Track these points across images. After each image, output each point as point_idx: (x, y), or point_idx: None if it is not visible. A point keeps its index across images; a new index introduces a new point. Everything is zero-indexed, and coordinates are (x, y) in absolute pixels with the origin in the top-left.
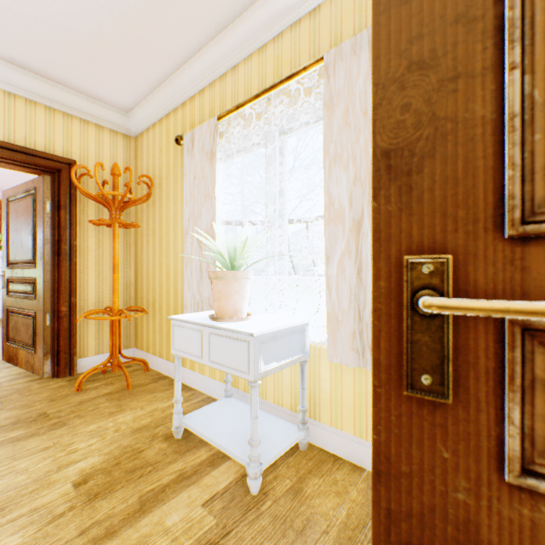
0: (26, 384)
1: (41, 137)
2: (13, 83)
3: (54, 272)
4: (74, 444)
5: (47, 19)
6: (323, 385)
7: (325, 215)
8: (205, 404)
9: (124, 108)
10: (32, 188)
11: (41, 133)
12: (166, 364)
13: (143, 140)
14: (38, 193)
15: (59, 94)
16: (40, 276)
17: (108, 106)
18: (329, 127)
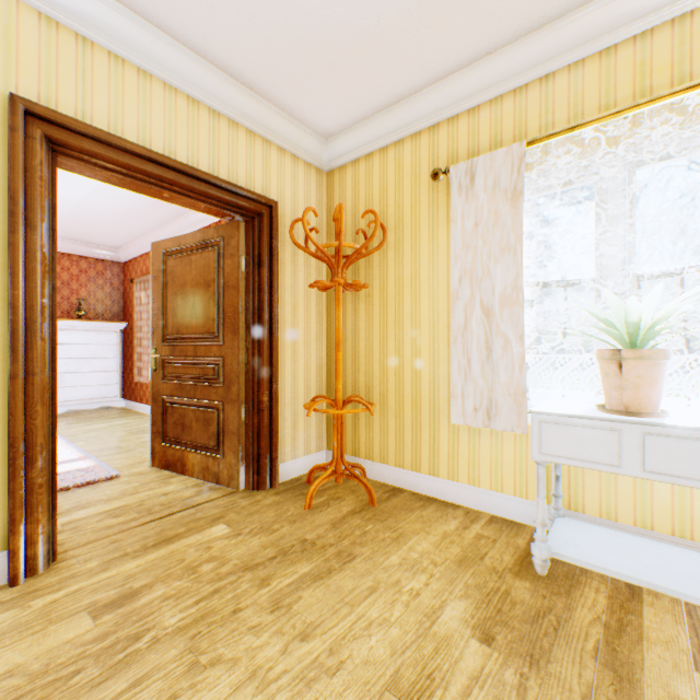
0: (227, 499)
1: (242, 170)
2: (219, 98)
3: (252, 349)
4: (402, 582)
5: (316, 9)
6: None
7: None
8: (503, 527)
9: (325, 133)
10: (216, 238)
11: (242, 164)
12: (396, 471)
13: (344, 176)
14: (227, 245)
15: (262, 113)
16: (231, 355)
17: (308, 129)
18: None
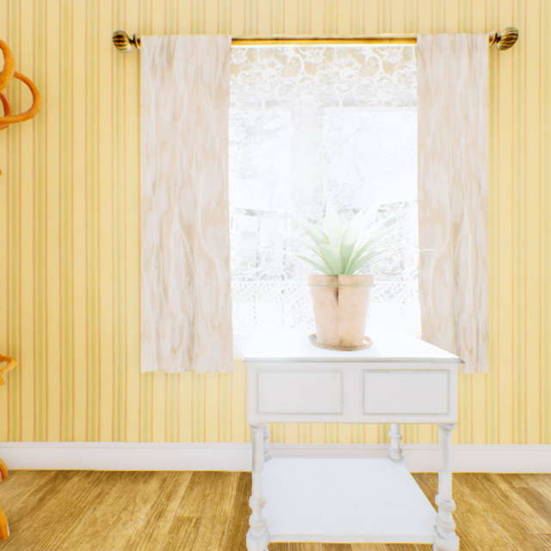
0: None
1: None
2: None
3: None
4: None
5: None
6: None
7: (420, 213)
8: (208, 488)
9: None
10: None
11: None
12: (61, 448)
13: None
14: None
15: None
16: None
17: None
18: (426, 118)
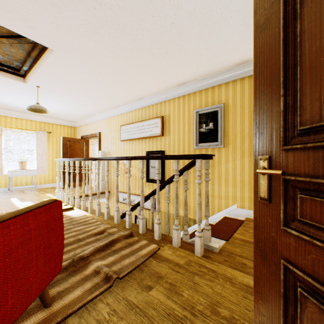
0: None
1: None
2: None
3: None
4: None
5: None
6: (34, 179)
7: (37, 154)
8: None
9: None
10: None
11: None
12: None
13: None
14: None
15: None
16: None
17: None
18: (38, 141)
